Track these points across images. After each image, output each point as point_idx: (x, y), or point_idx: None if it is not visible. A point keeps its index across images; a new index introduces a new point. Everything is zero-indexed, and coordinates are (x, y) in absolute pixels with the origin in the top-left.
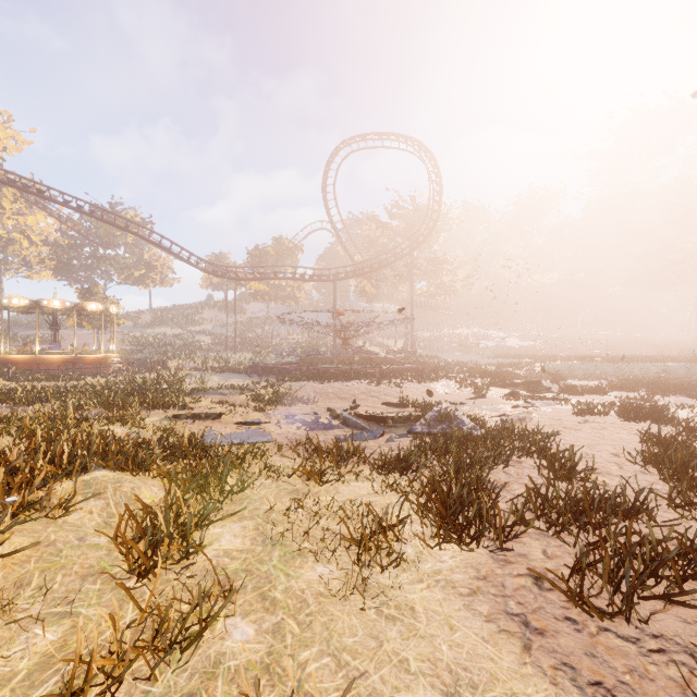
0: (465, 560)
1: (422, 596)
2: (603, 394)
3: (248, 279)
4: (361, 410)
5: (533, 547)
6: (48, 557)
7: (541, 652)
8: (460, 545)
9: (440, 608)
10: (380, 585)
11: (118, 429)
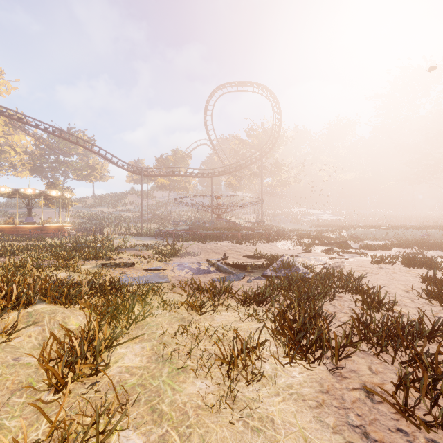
0: (310, 375)
1: (279, 408)
2: (389, 250)
3: (156, 176)
4: (229, 260)
5: (360, 364)
6: None
7: None
8: (305, 362)
9: (295, 420)
10: (246, 398)
11: (61, 274)
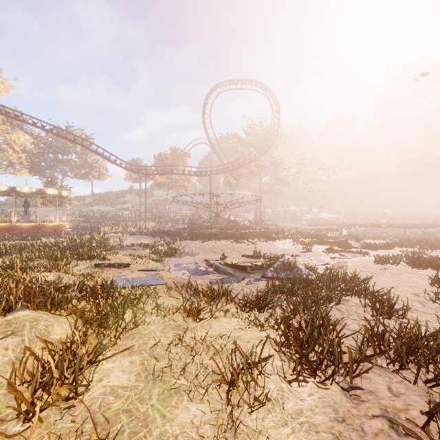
0: (322, 398)
1: None
2: (391, 249)
3: (154, 174)
4: (227, 260)
5: (378, 383)
6: None
7: None
8: (314, 380)
9: None
10: (248, 429)
11: (51, 275)
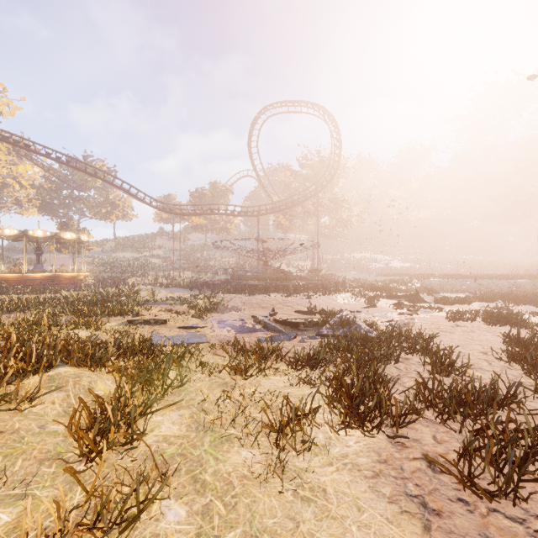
0: (368, 445)
1: (332, 478)
2: (469, 304)
3: (190, 214)
4: (278, 316)
5: (424, 433)
6: (11, 443)
7: (440, 533)
8: (362, 431)
9: (348, 489)
10: (296, 468)
11: (82, 332)
